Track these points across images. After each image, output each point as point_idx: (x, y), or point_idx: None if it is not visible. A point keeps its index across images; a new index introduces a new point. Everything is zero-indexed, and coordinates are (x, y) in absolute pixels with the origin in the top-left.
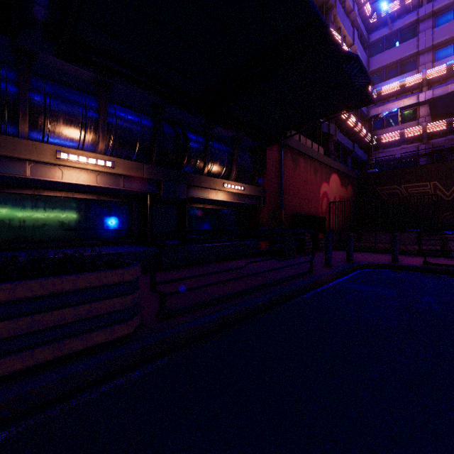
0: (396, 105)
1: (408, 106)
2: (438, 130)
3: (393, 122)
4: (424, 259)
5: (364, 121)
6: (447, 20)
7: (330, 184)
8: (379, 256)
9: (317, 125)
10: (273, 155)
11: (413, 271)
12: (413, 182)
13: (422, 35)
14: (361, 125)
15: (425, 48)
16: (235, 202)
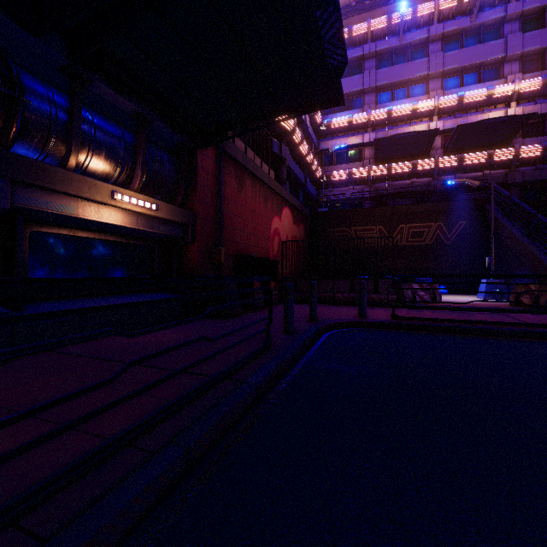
0: (344, 142)
1: (355, 145)
2: (380, 174)
3: (341, 160)
4: (393, 312)
5: (315, 154)
6: (387, 65)
7: (282, 220)
8: (341, 309)
9: (267, 141)
10: (208, 164)
11: (384, 328)
12: (362, 225)
13: (367, 74)
14: (313, 155)
15: (369, 88)
16: (140, 230)
